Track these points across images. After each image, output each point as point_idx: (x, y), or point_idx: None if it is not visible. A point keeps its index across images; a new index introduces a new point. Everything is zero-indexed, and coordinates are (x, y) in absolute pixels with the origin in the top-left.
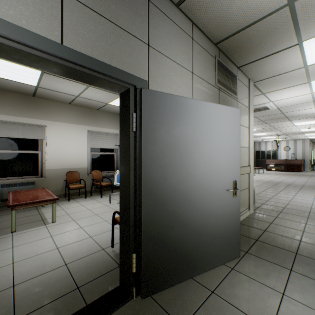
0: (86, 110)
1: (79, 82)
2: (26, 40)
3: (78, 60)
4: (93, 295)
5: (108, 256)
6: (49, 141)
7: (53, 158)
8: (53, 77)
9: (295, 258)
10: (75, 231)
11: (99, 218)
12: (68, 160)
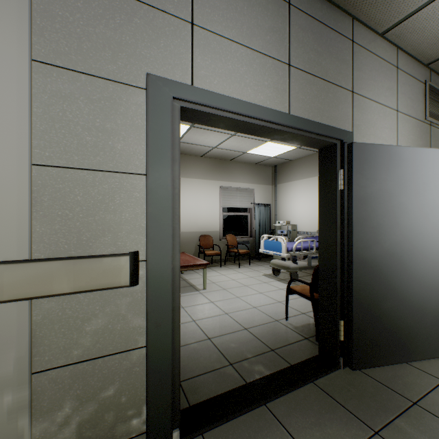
0: (218, 163)
1: (224, 132)
2: (271, 117)
3: (301, 126)
4: (293, 358)
5: (286, 328)
6: (182, 201)
7: (186, 219)
8: (199, 130)
9: None
10: (233, 299)
11: (251, 290)
12: (199, 222)
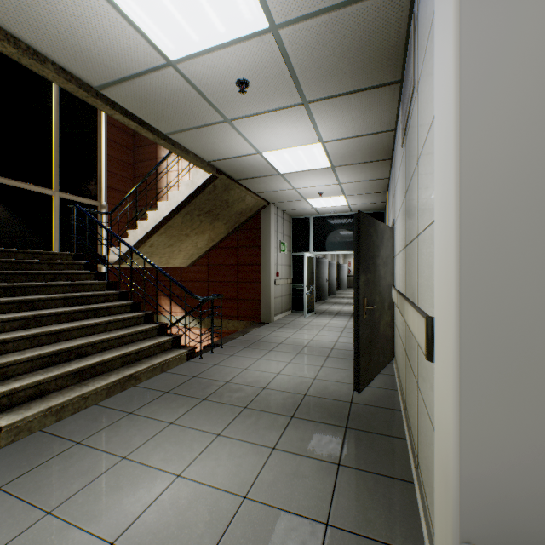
0: None
1: None
2: None
3: None
4: None
5: None
6: None
7: None
8: None
9: (296, 408)
10: None
11: None
12: None
